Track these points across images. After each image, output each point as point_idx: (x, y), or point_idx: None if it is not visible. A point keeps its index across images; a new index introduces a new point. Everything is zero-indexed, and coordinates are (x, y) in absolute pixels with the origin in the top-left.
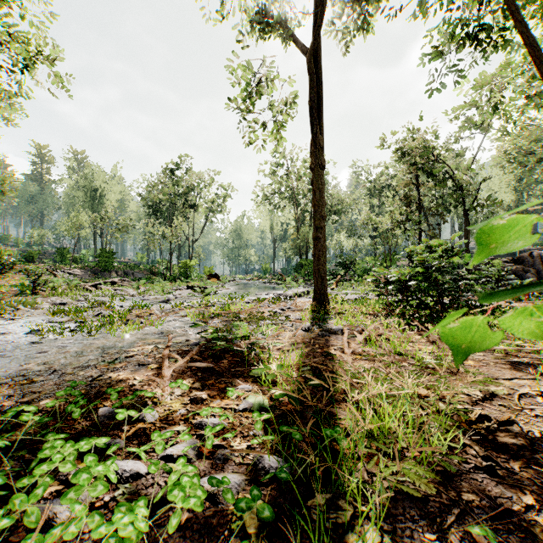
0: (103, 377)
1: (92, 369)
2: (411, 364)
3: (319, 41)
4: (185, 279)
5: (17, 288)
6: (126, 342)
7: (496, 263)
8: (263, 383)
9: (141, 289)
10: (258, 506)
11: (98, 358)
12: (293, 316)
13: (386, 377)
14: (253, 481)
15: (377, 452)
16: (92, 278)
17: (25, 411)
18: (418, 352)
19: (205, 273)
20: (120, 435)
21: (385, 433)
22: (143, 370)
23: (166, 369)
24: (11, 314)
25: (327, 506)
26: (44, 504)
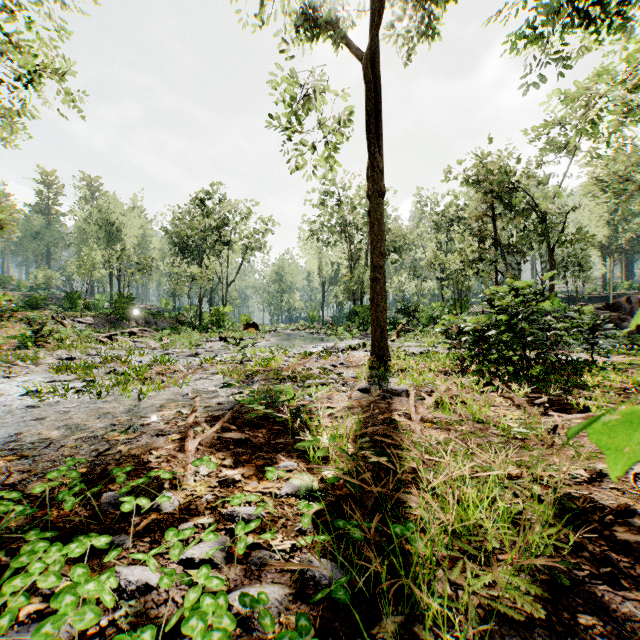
0: (111, 451)
1: (98, 441)
2: (494, 434)
3: (378, 42)
4: (217, 329)
5: (17, 340)
6: (143, 406)
7: (587, 310)
8: (311, 460)
9: (165, 341)
10: None
11: (107, 426)
12: (346, 373)
13: (465, 451)
14: (299, 596)
15: (461, 555)
16: (108, 328)
17: (7, 498)
18: (503, 419)
19: (242, 322)
20: (128, 530)
21: (470, 529)
22: (162, 442)
23: (190, 441)
24: (6, 371)
25: (400, 634)
26: (17, 632)
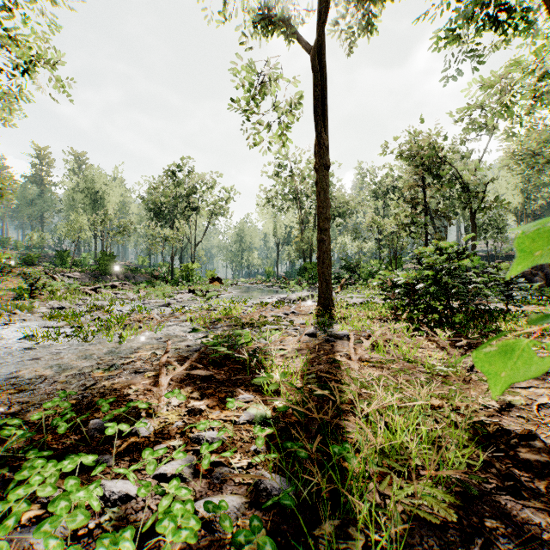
0: (96, 385)
1: (85, 377)
2: (420, 371)
3: (324, 37)
4: (187, 283)
5: (15, 292)
6: (124, 348)
7: (504, 266)
8: (265, 393)
9: (141, 293)
10: (258, 539)
11: (93, 365)
12: (297, 320)
13: (396, 386)
14: (254, 504)
15: (389, 471)
16: (93, 282)
17: (10, 424)
18: (429, 359)
19: (207, 277)
20: (111, 451)
21: (397, 449)
22: (140, 378)
23: (163, 377)
24: (6, 318)
25: (336, 535)
26: (20, 532)
